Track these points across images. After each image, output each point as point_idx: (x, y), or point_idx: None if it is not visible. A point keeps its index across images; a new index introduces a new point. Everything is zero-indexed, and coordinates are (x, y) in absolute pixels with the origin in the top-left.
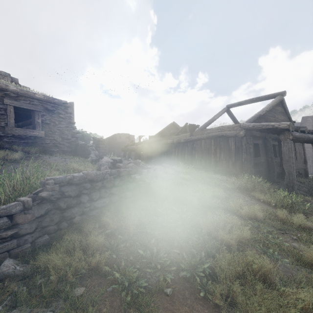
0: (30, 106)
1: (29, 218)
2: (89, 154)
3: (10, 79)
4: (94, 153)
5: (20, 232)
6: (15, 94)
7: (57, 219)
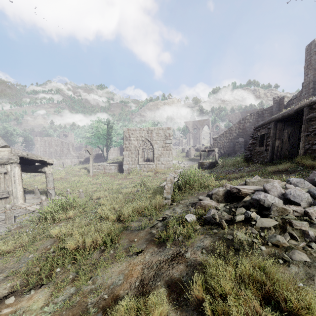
0: None
1: None
2: None
3: None
4: None
5: None
6: None
7: None
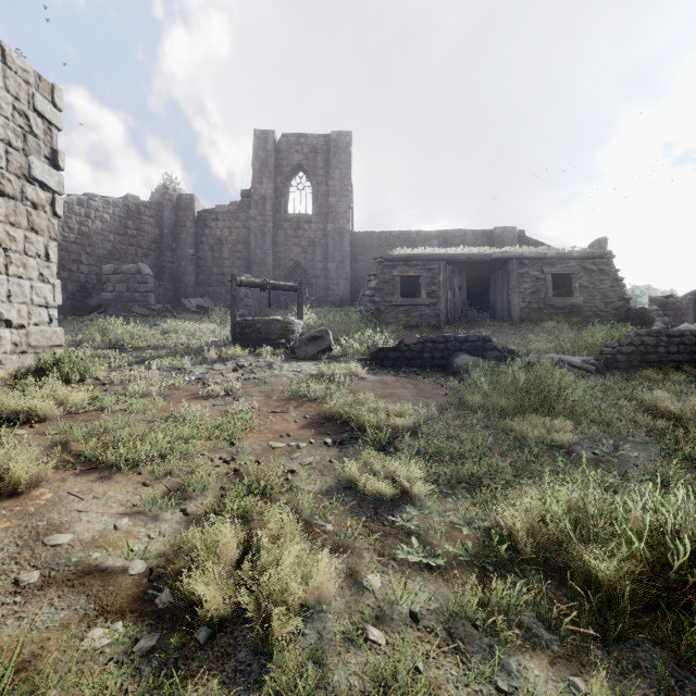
0: (567, 270)
1: (622, 352)
2: (651, 323)
3: (516, 235)
4: (660, 321)
5: (617, 359)
6: (552, 260)
7: (639, 359)
